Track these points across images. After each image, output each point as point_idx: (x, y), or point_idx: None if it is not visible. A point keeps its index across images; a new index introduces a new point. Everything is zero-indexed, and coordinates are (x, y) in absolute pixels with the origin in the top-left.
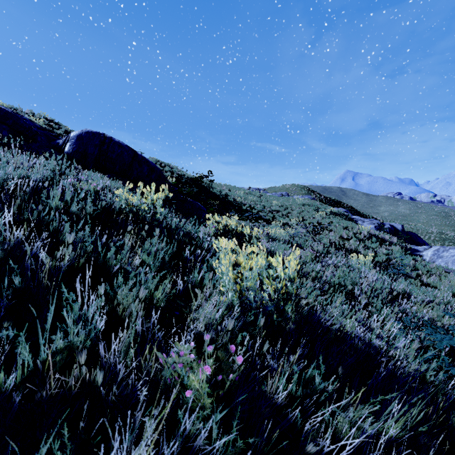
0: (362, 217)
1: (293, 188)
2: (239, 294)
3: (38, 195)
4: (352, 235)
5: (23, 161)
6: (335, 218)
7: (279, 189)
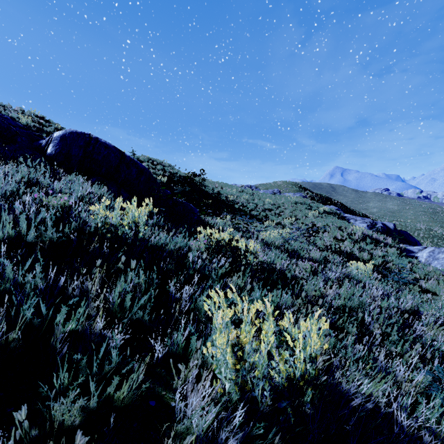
0: (353, 213)
1: (284, 184)
2: (239, 386)
3: None
4: (347, 236)
5: None
6: (328, 217)
7: (270, 186)
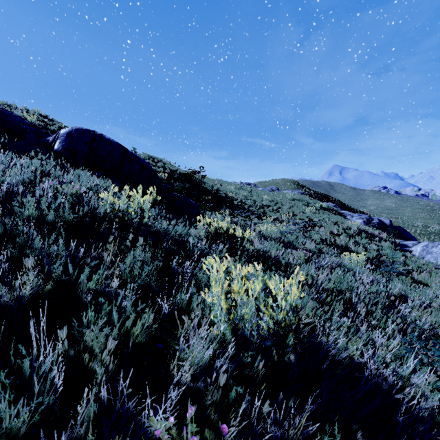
0: (350, 211)
1: (283, 182)
2: (232, 327)
3: (12, 201)
4: (343, 231)
5: (4, 161)
6: (325, 213)
7: (269, 183)
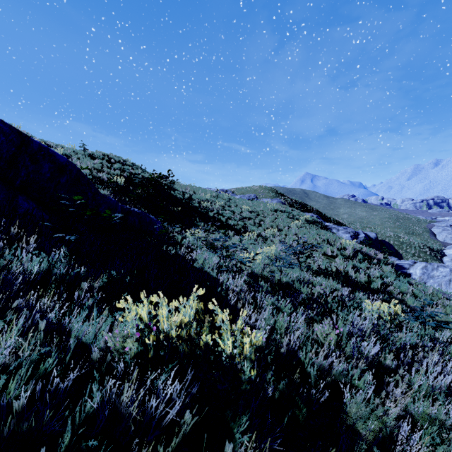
0: (327, 220)
1: (261, 189)
2: None
3: None
4: (338, 252)
5: None
6: (312, 227)
7: (246, 190)
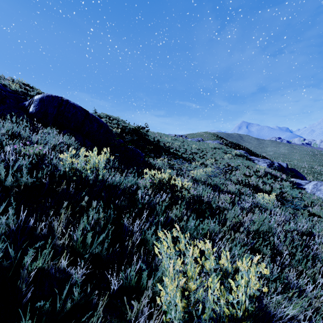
0: (255, 155)
1: (206, 134)
2: None
3: None
4: (253, 173)
5: None
6: (239, 159)
7: (195, 135)
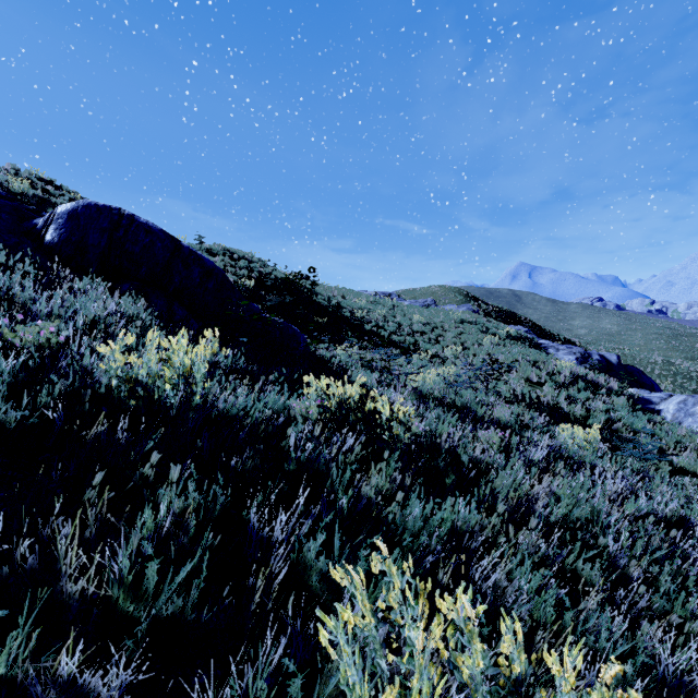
0: (549, 337)
1: (442, 291)
2: None
3: None
4: (547, 378)
5: None
6: (515, 345)
7: (420, 293)
